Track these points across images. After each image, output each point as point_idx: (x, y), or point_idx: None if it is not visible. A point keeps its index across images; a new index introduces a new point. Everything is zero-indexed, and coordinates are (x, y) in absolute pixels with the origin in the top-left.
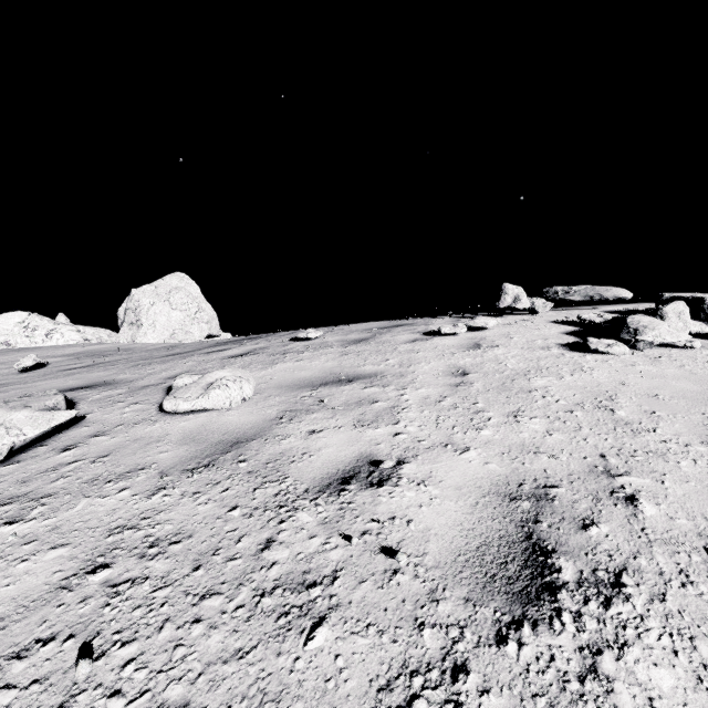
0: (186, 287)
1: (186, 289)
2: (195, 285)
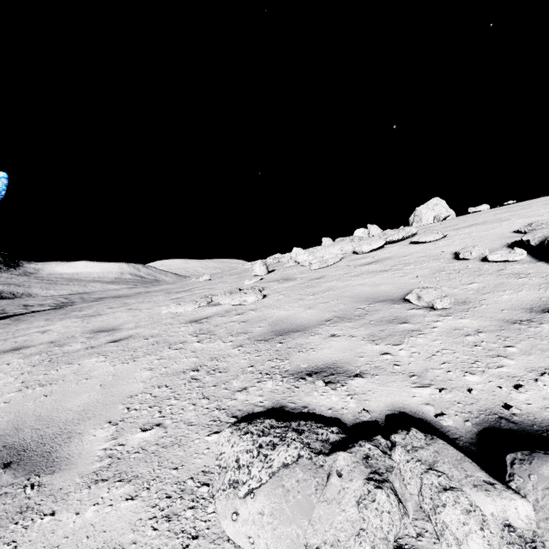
0: (440, 203)
1: (440, 204)
2: (443, 202)
